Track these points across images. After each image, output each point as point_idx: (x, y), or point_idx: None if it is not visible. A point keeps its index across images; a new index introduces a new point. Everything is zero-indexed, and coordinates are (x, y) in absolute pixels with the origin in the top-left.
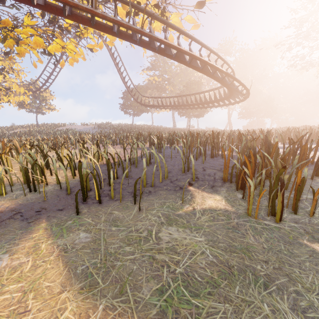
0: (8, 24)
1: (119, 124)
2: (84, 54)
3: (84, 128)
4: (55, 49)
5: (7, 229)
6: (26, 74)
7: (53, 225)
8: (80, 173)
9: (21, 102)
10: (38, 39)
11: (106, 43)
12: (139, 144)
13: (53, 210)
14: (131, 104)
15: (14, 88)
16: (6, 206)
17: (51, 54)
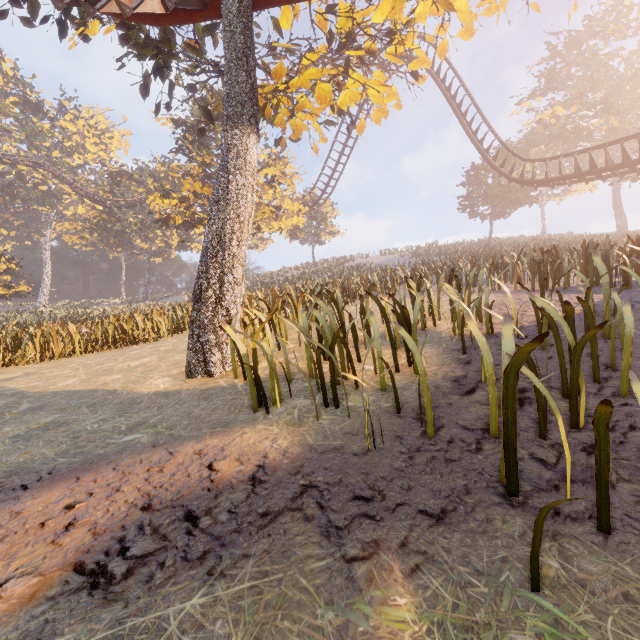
0: (281, 75)
1: (456, 243)
2: (398, 96)
3: (386, 260)
4: (350, 99)
5: (290, 574)
6: (300, 178)
7: (447, 628)
8: (513, 385)
9: (294, 229)
10: (323, 87)
11: (433, 71)
12: (628, 269)
13: (406, 505)
14: (487, 193)
15: (286, 206)
16: (282, 444)
17: (343, 112)
